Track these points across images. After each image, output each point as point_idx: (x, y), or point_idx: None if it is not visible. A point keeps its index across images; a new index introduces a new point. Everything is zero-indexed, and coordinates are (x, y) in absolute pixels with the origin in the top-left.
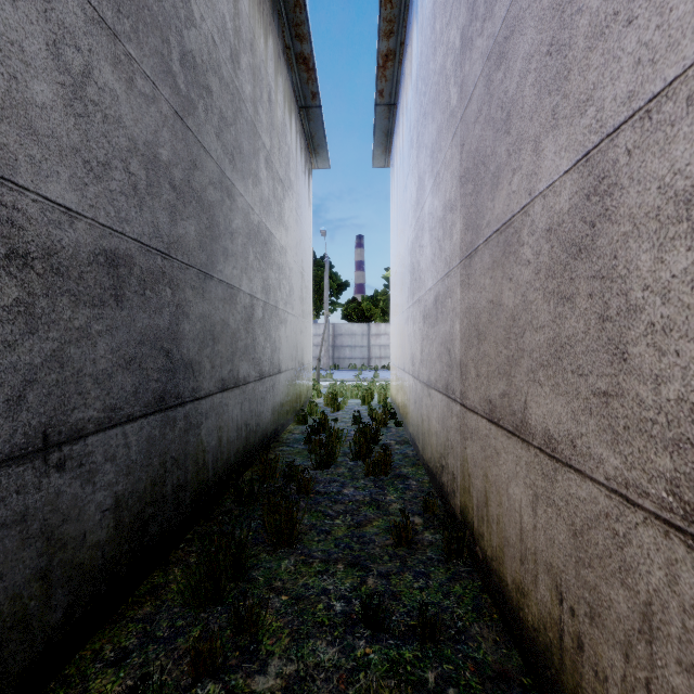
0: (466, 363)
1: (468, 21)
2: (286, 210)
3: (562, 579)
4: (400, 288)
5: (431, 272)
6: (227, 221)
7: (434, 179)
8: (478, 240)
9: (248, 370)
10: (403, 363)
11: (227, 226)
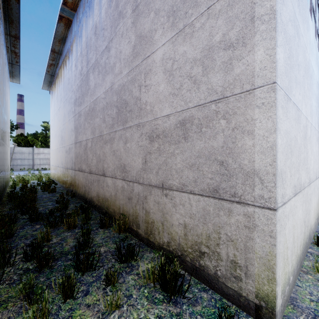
0: (75, 162)
1: (76, 100)
2: (6, 107)
3: (85, 185)
4: (56, 140)
5: (68, 141)
6: (1, 122)
7: (69, 120)
8: (77, 141)
9: (3, 166)
10: (58, 164)
11: (1, 124)
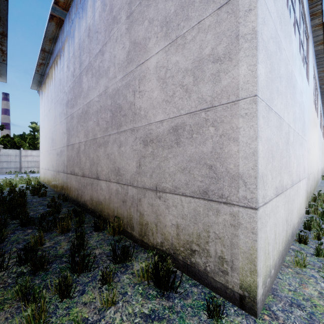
0: (67, 165)
1: (68, 102)
2: None
3: (77, 189)
4: (47, 142)
5: (59, 144)
6: None
7: (60, 122)
8: (69, 144)
9: None
10: (48, 167)
11: None
